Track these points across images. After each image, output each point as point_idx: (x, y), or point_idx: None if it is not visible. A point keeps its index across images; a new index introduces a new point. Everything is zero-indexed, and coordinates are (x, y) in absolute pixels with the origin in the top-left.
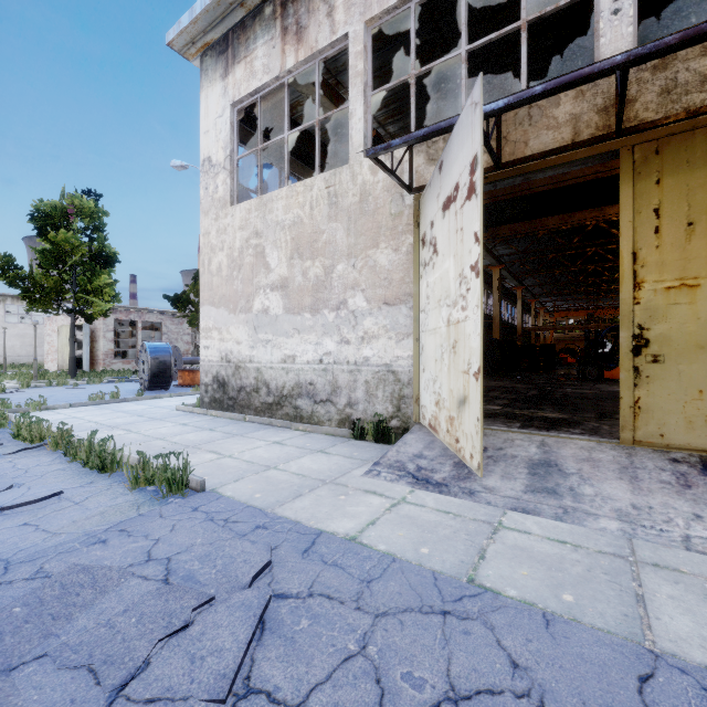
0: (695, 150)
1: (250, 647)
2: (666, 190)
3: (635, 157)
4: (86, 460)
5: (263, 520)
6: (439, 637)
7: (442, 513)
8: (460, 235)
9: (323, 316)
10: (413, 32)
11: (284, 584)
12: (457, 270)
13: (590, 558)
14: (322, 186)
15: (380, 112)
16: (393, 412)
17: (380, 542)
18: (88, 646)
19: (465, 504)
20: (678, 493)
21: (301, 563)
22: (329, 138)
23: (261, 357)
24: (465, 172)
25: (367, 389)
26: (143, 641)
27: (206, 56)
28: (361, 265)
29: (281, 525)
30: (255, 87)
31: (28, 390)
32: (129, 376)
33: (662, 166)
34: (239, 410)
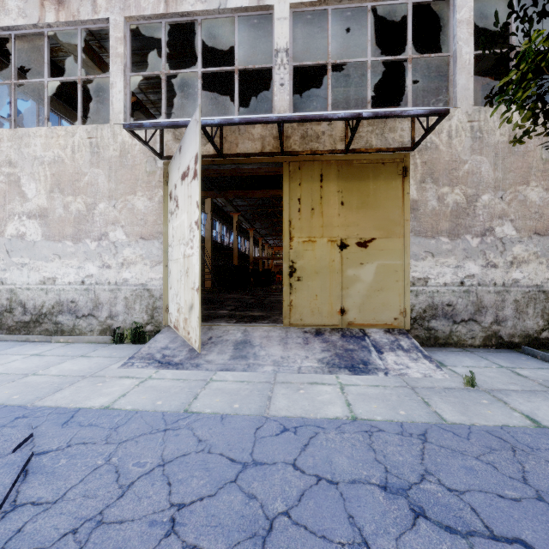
0: (314, 172)
1: (15, 486)
2: (303, 190)
3: (290, 168)
4: None
5: (23, 413)
6: (160, 442)
7: (176, 380)
8: (190, 200)
9: (85, 244)
10: (164, 42)
11: (45, 446)
12: (189, 222)
13: (254, 386)
14: (84, 135)
15: (142, 81)
16: (148, 320)
17: (128, 405)
18: None
19: (192, 372)
20: (302, 347)
21: (60, 431)
22: (93, 88)
23: (15, 279)
24: (192, 161)
25: (126, 303)
26: None
27: None
28: (121, 206)
29: (41, 412)
30: (8, 24)
31: None
32: None
33: (301, 176)
34: None
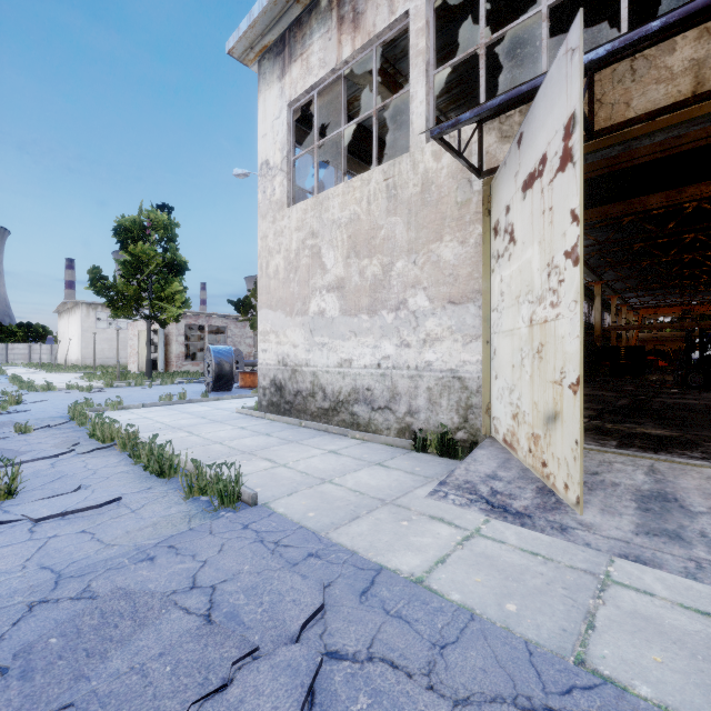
0: None
1: None
2: None
3: None
4: (147, 463)
5: (316, 547)
6: None
7: (528, 554)
8: (548, 217)
9: (381, 317)
10: None
11: (338, 639)
12: (544, 258)
13: None
14: (379, 178)
15: (441, 98)
16: (459, 423)
17: (453, 590)
18: (117, 700)
19: (556, 543)
20: None
21: (358, 610)
22: (387, 132)
23: (317, 361)
24: (556, 139)
25: (429, 396)
26: (174, 701)
27: (263, 60)
28: (423, 261)
29: (335, 554)
30: (311, 84)
31: (111, 390)
32: (197, 377)
33: None
34: (295, 414)
